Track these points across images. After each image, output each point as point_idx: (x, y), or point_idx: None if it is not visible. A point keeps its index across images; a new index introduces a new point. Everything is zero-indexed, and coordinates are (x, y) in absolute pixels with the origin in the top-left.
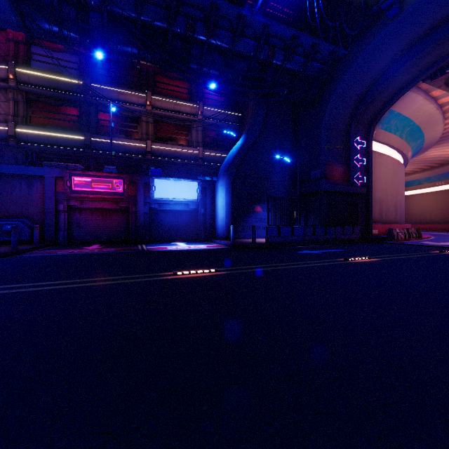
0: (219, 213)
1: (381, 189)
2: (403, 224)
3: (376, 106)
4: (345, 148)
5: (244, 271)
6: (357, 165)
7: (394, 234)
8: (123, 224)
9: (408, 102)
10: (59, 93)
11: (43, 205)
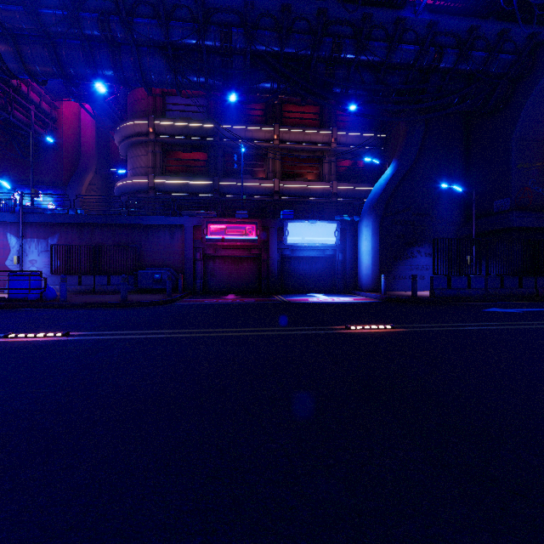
0: (363, 260)
1: None
2: None
3: None
4: None
5: (428, 330)
6: None
7: None
8: (255, 272)
9: None
10: (190, 140)
11: (183, 254)
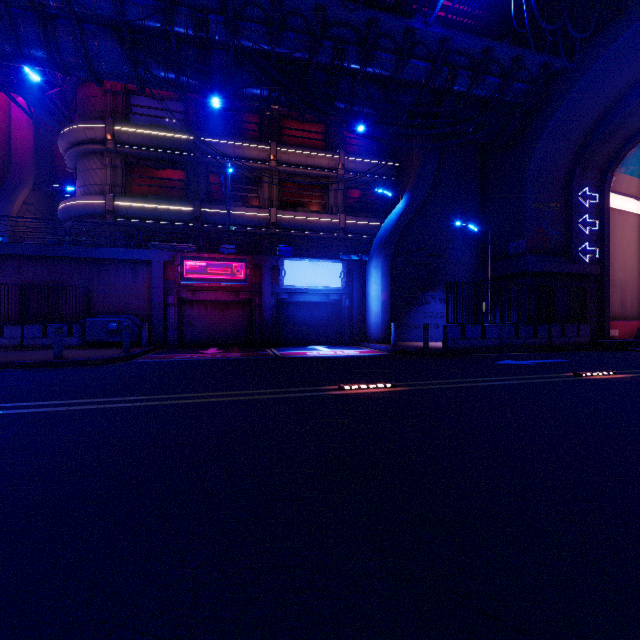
0: (372, 306)
1: (623, 267)
2: None
3: (616, 139)
4: (564, 206)
5: (432, 388)
6: (584, 232)
7: None
8: (244, 321)
9: None
10: (163, 153)
11: (150, 298)
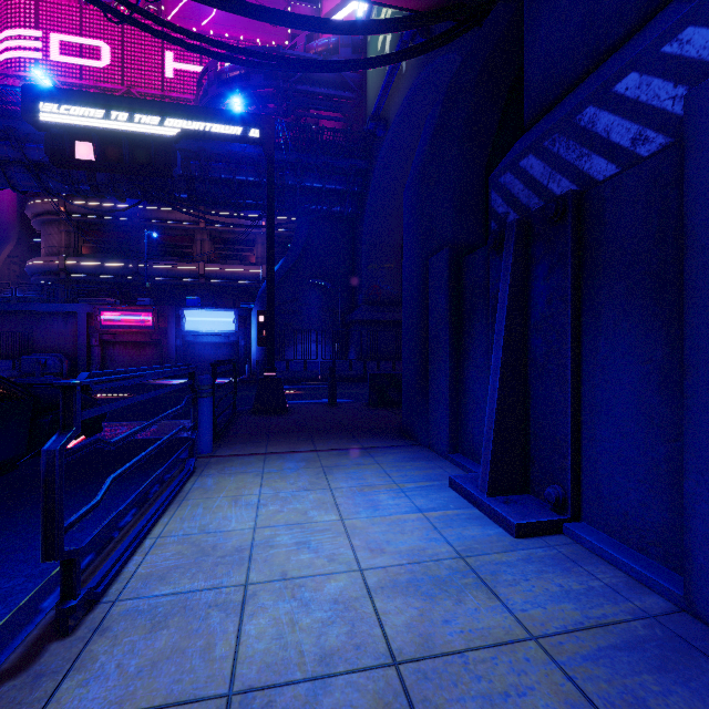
0: (251, 346)
1: None
2: None
3: None
4: (398, 266)
5: None
6: None
7: None
8: (157, 357)
9: None
10: (107, 220)
11: (78, 340)
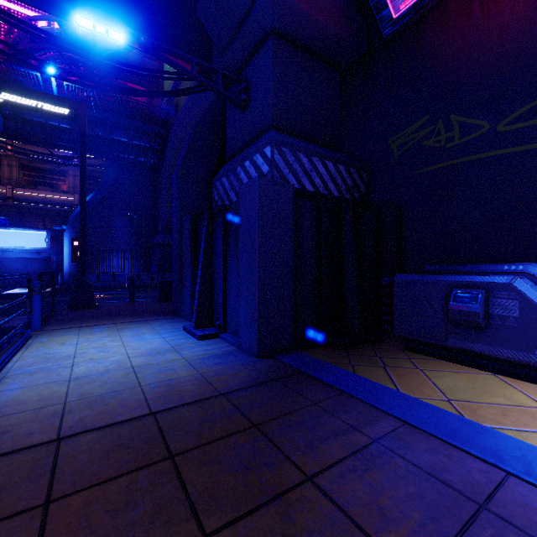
0: (64, 261)
1: None
2: None
3: None
4: None
5: None
6: None
7: None
8: None
9: None
10: None
11: None
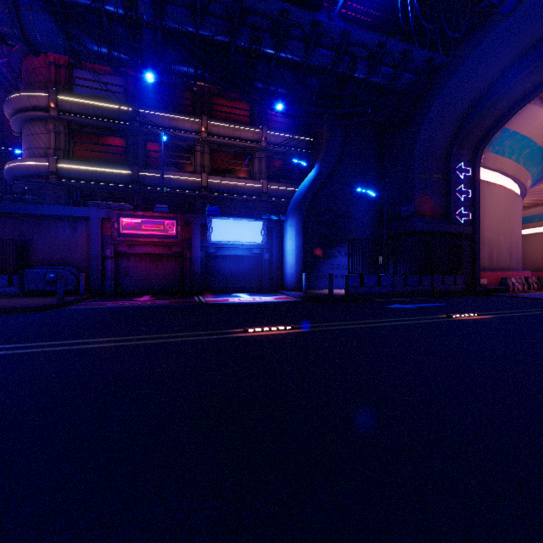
0: (288, 259)
1: (491, 228)
2: (520, 272)
3: (485, 124)
4: (444, 177)
5: (326, 329)
6: (460, 199)
7: (509, 285)
8: (176, 271)
9: (528, 118)
10: (103, 122)
11: (89, 251)
